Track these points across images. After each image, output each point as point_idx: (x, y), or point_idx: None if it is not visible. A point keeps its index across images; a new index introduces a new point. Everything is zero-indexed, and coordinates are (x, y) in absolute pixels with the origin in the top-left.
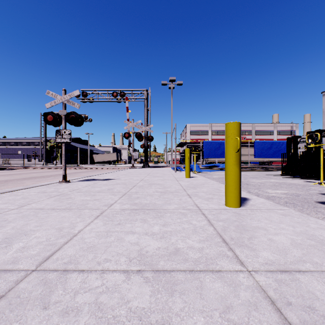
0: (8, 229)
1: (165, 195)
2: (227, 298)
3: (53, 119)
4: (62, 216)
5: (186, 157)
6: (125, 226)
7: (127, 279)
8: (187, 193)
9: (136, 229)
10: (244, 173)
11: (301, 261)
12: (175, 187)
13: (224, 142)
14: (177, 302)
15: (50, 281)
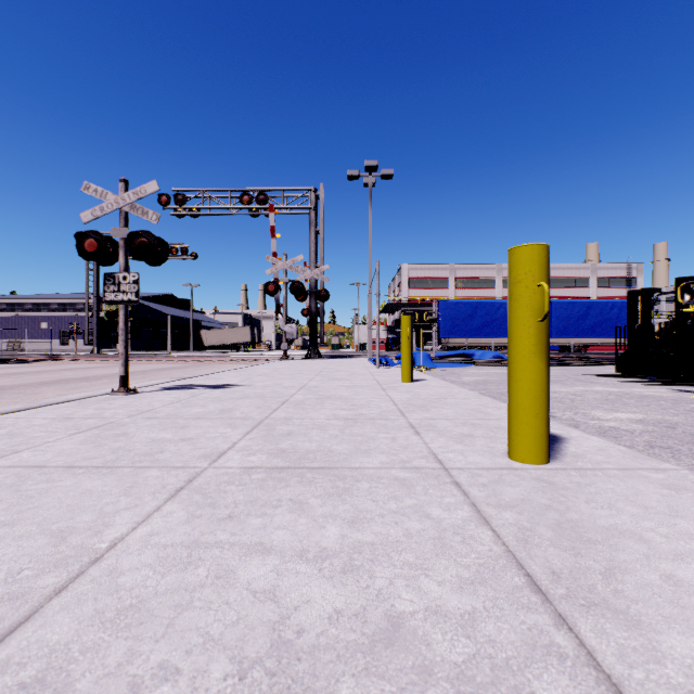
0: None
1: (357, 428)
2: None
3: (98, 247)
4: (83, 490)
5: (403, 336)
6: (245, 524)
7: None
8: (409, 421)
9: (275, 536)
10: None
11: None
12: (379, 405)
13: (485, 303)
14: None
15: None
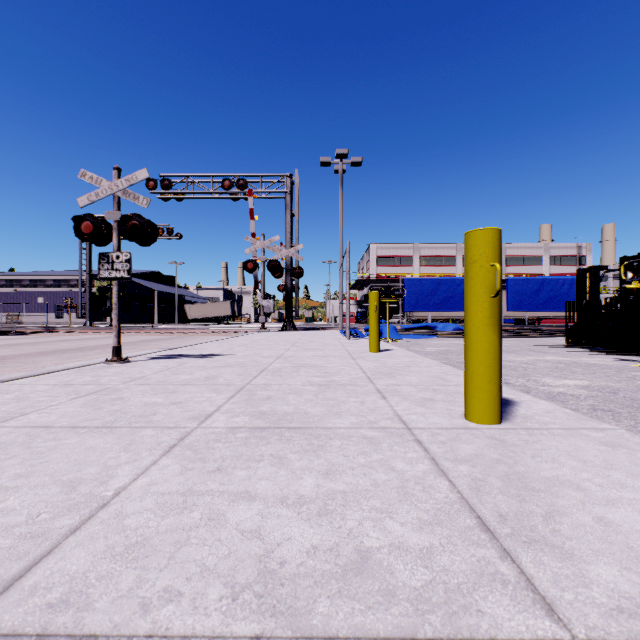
0: None
1: (329, 393)
2: None
3: (93, 229)
4: (87, 447)
5: (371, 310)
6: (232, 476)
7: None
8: (376, 387)
9: (258, 485)
10: None
11: None
12: (349, 372)
13: (446, 279)
14: None
15: None
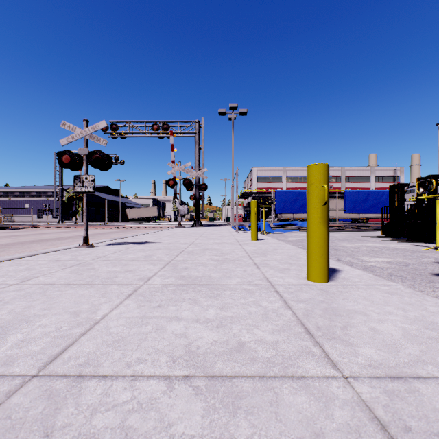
0: (4, 314)
1: (224, 265)
2: (316, 420)
3: (70, 160)
4: (80, 295)
5: (252, 212)
6: (167, 309)
7: (168, 390)
8: (254, 261)
9: (183, 313)
10: (330, 235)
11: (419, 362)
12: (237, 253)
13: (304, 192)
14: (243, 427)
15: (56, 393)
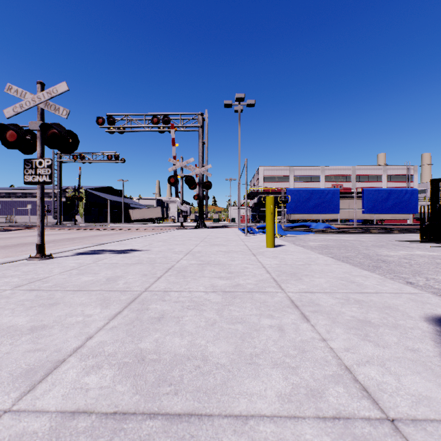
0: None
1: (235, 307)
2: None
3: (17, 137)
4: None
5: (268, 212)
6: None
7: None
8: (288, 295)
9: None
10: (354, 238)
11: None
12: (253, 272)
13: (317, 190)
14: None
15: None
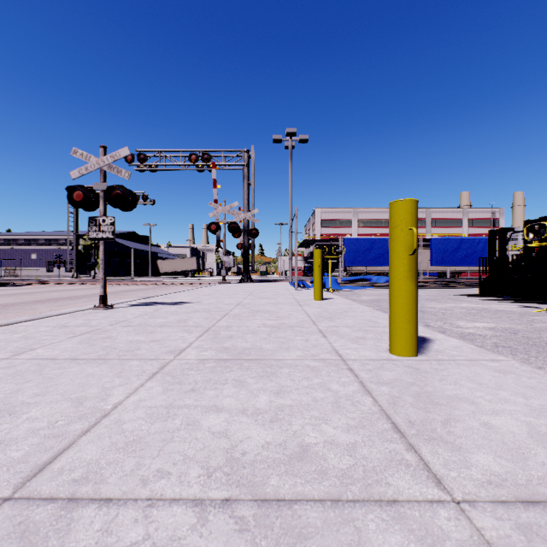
0: None
1: (280, 333)
2: None
3: (84, 197)
4: (87, 374)
5: (316, 265)
6: (203, 394)
7: (199, 523)
8: (319, 328)
9: (224, 401)
10: None
11: None
12: (297, 316)
13: (380, 239)
14: None
15: (34, 528)
